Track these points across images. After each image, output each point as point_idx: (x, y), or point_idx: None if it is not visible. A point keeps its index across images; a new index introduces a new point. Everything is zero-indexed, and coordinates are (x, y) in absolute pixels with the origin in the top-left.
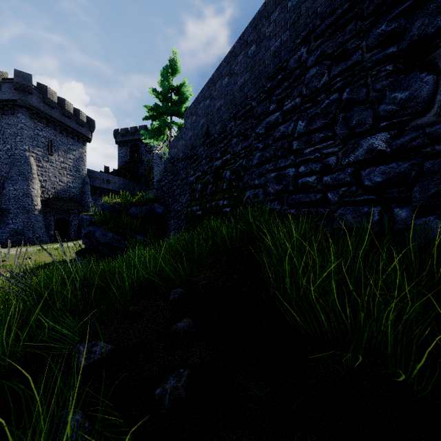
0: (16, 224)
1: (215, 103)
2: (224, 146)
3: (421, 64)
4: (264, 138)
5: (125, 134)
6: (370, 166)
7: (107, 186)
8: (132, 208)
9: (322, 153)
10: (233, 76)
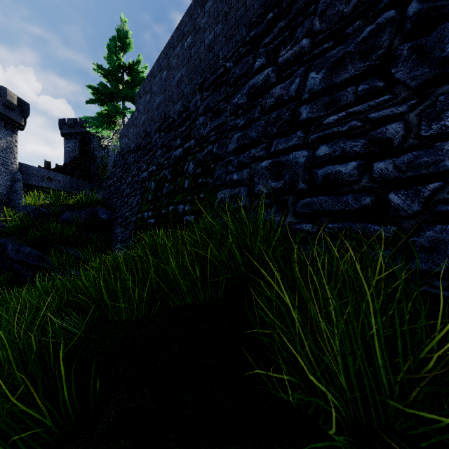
0: None
1: (174, 74)
2: (186, 129)
3: None
4: (247, 111)
5: (73, 125)
6: None
7: (47, 184)
8: (66, 212)
9: (367, 119)
10: (198, 32)
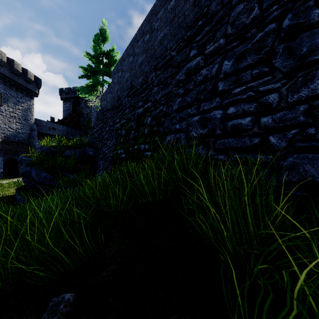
0: None
1: (137, 59)
2: (145, 95)
3: None
4: (185, 84)
5: (69, 92)
6: None
7: (52, 132)
8: (67, 150)
9: (257, 91)
10: (153, 32)
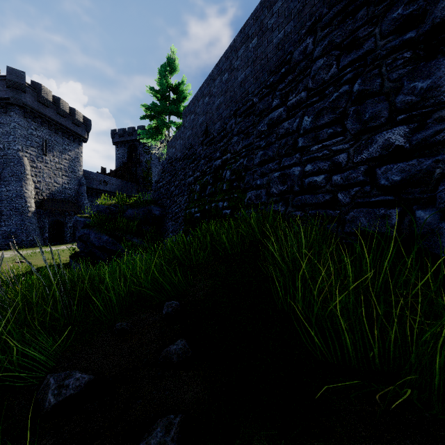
0: (9, 227)
1: (214, 100)
2: (224, 145)
3: (444, 49)
4: (267, 136)
5: (123, 135)
6: (386, 163)
7: (104, 187)
8: (128, 210)
9: (331, 150)
10: (233, 71)
